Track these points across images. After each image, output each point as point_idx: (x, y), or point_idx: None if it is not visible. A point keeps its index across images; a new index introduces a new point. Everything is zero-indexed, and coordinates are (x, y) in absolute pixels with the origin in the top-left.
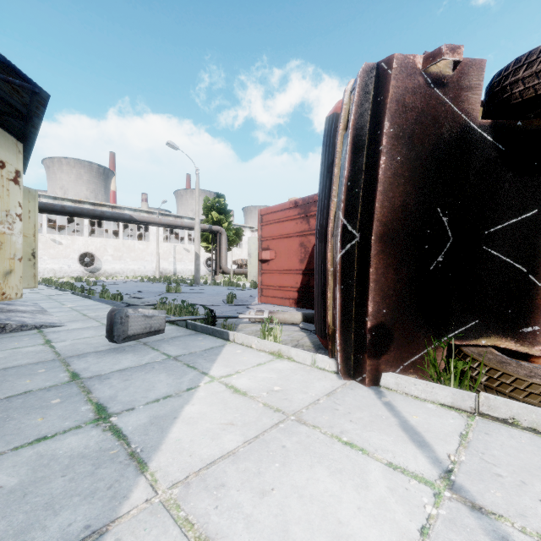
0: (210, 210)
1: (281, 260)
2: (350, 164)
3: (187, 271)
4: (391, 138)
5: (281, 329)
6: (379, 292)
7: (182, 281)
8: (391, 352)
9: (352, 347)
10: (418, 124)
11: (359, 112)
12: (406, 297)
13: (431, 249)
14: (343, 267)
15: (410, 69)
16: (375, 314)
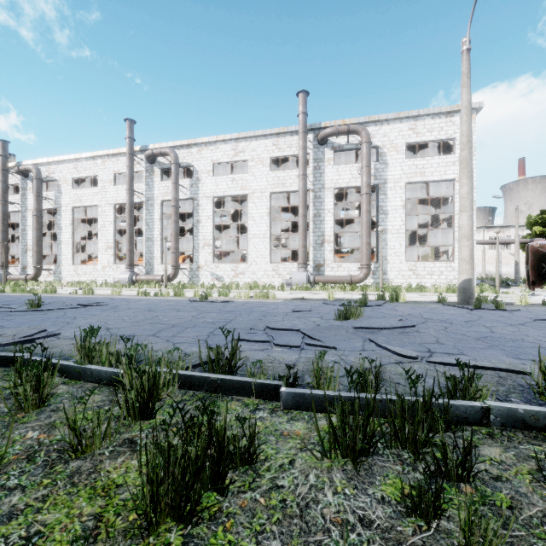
0: (533, 224)
1: None
2: (525, 257)
3: (513, 274)
4: (531, 255)
5: (524, 285)
6: (532, 276)
7: (504, 280)
8: (536, 285)
9: (530, 285)
10: (535, 253)
11: (526, 250)
12: (537, 276)
13: (541, 269)
14: (526, 272)
15: (532, 246)
16: (531, 279)
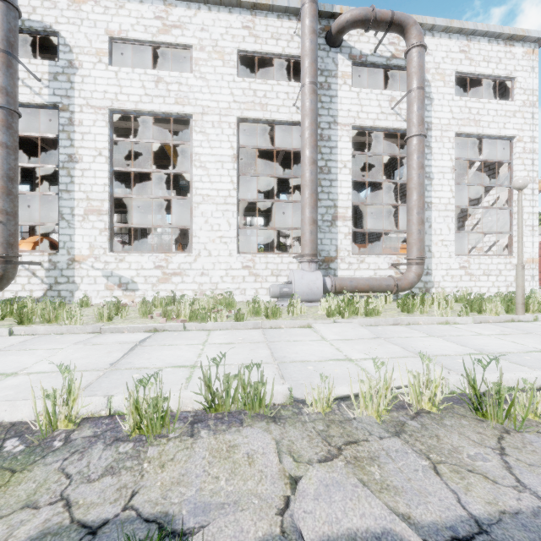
0: None
1: (540, 267)
2: None
3: None
4: None
5: None
6: None
7: None
8: None
9: None
10: None
11: None
12: None
13: None
14: None
15: None
16: None
